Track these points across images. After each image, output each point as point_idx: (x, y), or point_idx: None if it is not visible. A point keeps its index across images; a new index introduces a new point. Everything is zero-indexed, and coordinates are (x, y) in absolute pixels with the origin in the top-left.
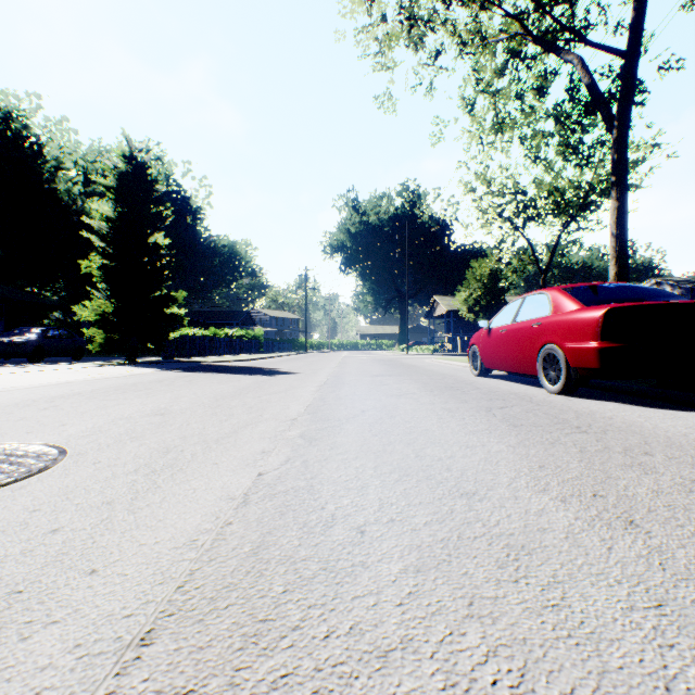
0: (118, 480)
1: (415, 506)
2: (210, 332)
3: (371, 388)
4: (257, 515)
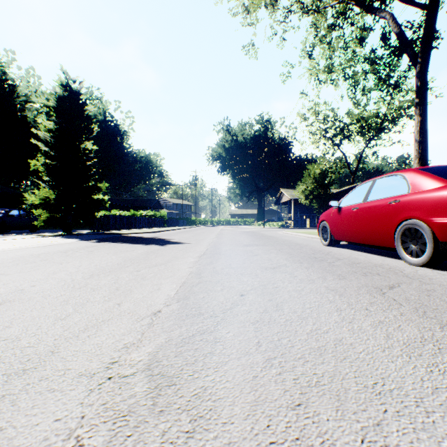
0: None
1: None
2: (130, 213)
3: (245, 258)
4: None
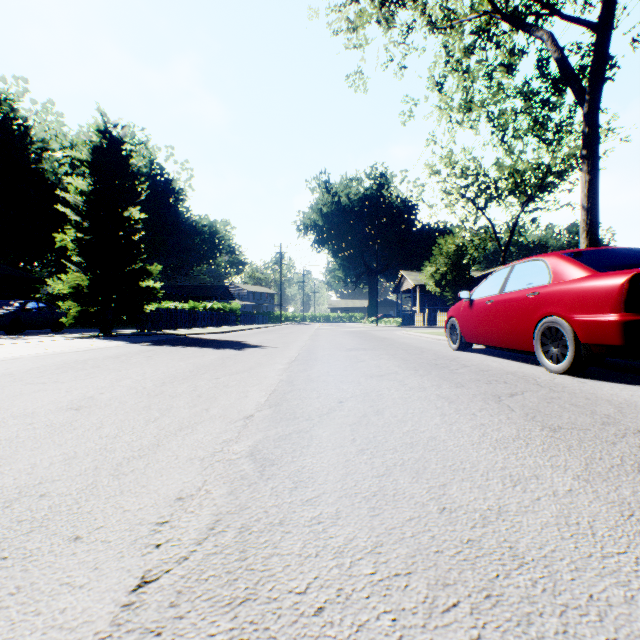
0: None
1: None
2: (189, 306)
3: (347, 365)
4: None
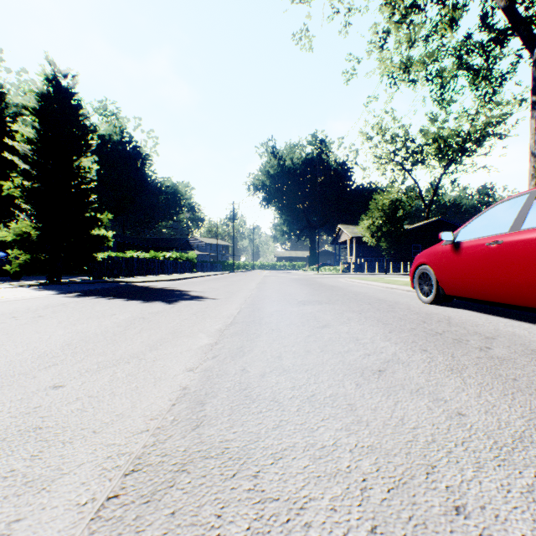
0: None
1: None
2: (150, 255)
3: (307, 337)
4: None
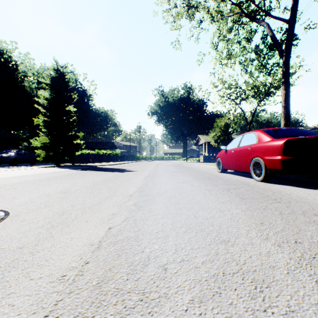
0: (31, 232)
1: (195, 250)
2: (95, 152)
3: (170, 178)
4: (104, 256)
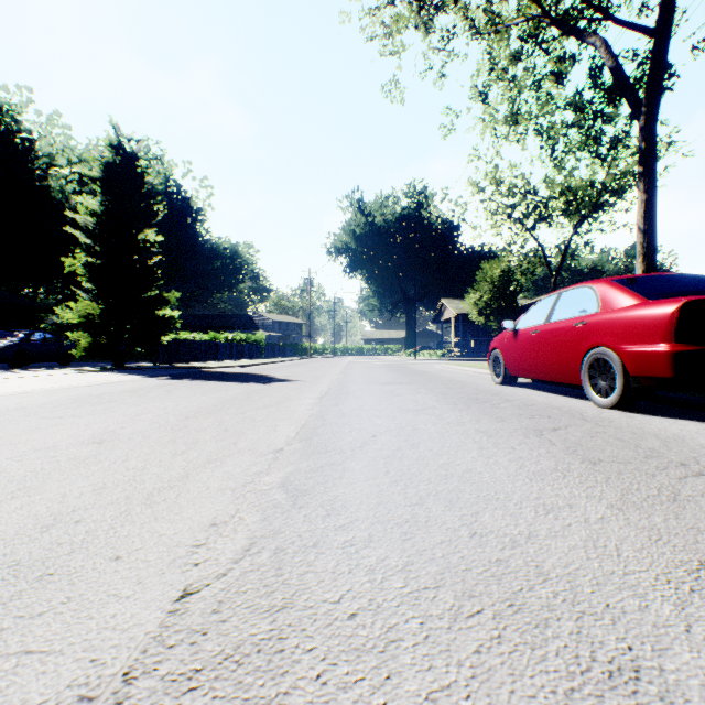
0: None
1: None
2: (209, 337)
3: (381, 400)
4: None
